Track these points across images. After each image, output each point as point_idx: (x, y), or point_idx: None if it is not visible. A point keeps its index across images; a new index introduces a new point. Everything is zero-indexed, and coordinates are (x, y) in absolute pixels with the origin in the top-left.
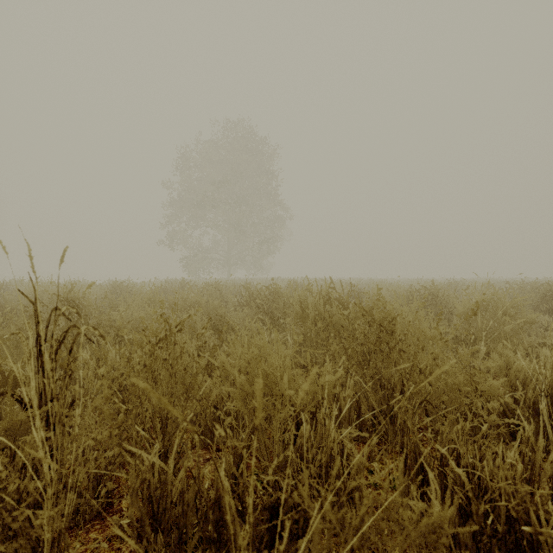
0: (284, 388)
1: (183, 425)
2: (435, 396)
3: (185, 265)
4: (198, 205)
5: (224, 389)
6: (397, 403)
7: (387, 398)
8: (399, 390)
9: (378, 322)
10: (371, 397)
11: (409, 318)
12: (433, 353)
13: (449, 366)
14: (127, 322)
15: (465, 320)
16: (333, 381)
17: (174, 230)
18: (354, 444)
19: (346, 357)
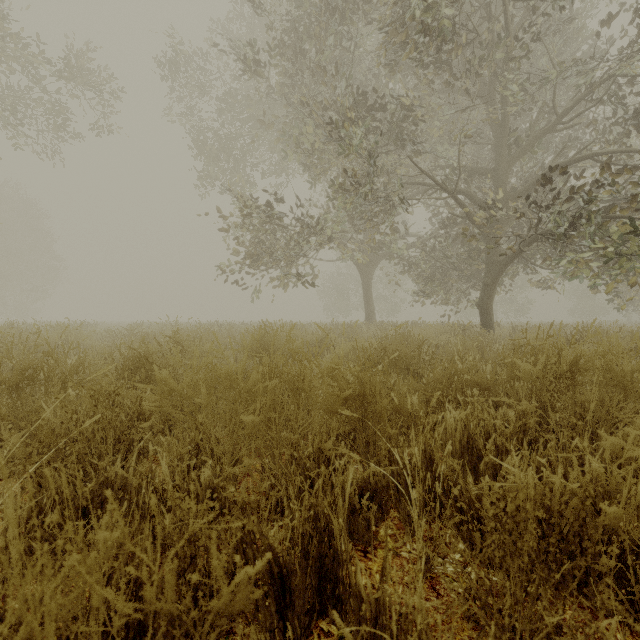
0: None
1: None
2: None
3: None
4: None
5: None
6: None
7: None
8: None
9: None
10: None
11: None
12: None
13: None
14: None
15: None
16: None
17: None
18: None
19: None
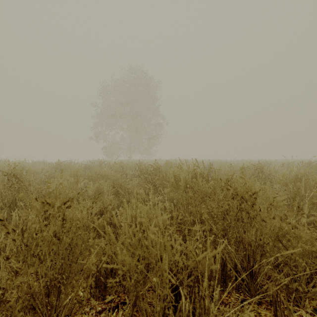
0: (164, 268)
1: (65, 302)
2: (288, 257)
3: (105, 152)
4: (112, 116)
5: (105, 266)
6: (257, 263)
7: (247, 257)
8: (260, 254)
9: (240, 195)
10: (234, 257)
11: (257, 189)
12: (291, 223)
13: (304, 234)
14: (52, 190)
15: (282, 187)
16: (211, 257)
17: (98, 131)
18: (220, 294)
19: (209, 218)
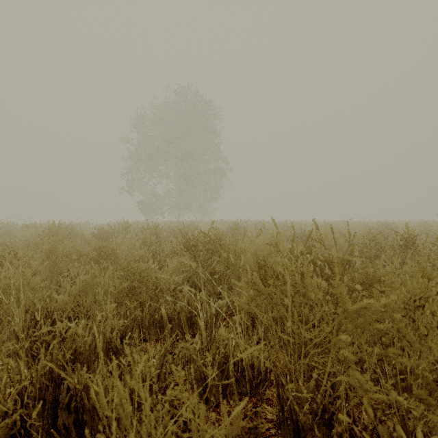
0: None
1: None
2: None
3: (141, 209)
4: (152, 158)
5: None
6: None
7: None
8: None
9: None
10: None
11: None
12: None
13: None
14: None
15: None
16: None
17: (132, 179)
18: None
19: None
